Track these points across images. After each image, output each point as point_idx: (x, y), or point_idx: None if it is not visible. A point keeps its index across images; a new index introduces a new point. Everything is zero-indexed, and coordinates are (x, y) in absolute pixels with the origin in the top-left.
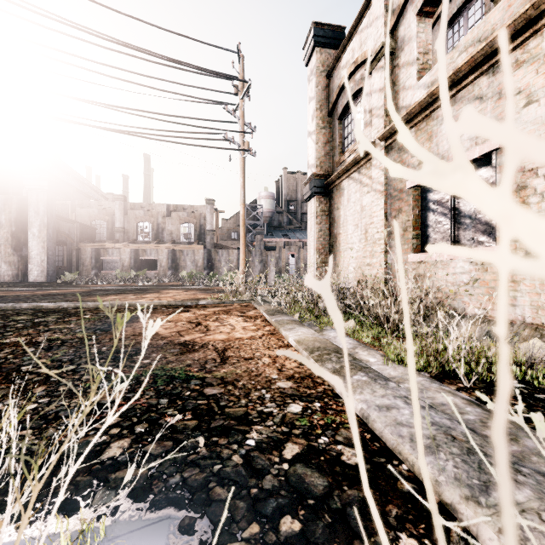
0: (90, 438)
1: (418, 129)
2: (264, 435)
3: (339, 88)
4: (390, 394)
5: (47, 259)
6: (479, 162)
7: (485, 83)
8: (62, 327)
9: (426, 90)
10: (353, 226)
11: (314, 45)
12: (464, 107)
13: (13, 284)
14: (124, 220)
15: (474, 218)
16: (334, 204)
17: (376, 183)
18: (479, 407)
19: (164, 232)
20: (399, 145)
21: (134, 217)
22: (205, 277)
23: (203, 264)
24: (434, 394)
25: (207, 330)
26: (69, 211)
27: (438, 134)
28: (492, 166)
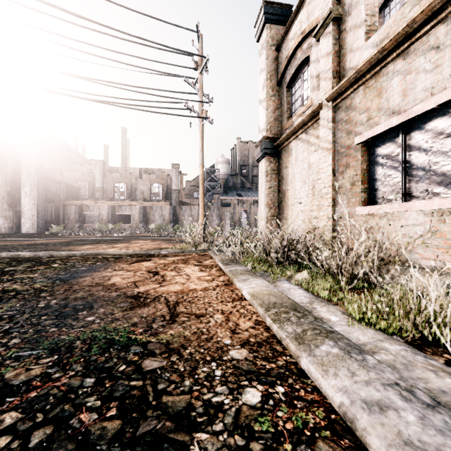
0: None
1: (367, 87)
2: None
3: (287, 58)
4: (376, 380)
5: (37, 214)
6: (434, 113)
7: (443, 32)
8: (26, 276)
9: (374, 49)
10: (301, 182)
11: (265, 22)
12: (418, 59)
13: (7, 235)
14: (103, 182)
15: (428, 170)
16: (282, 164)
17: (324, 141)
18: None
19: (137, 192)
20: (347, 104)
21: (112, 179)
22: (171, 229)
23: (170, 218)
24: (425, 374)
25: (163, 281)
26: (57, 174)
27: (388, 89)
28: None
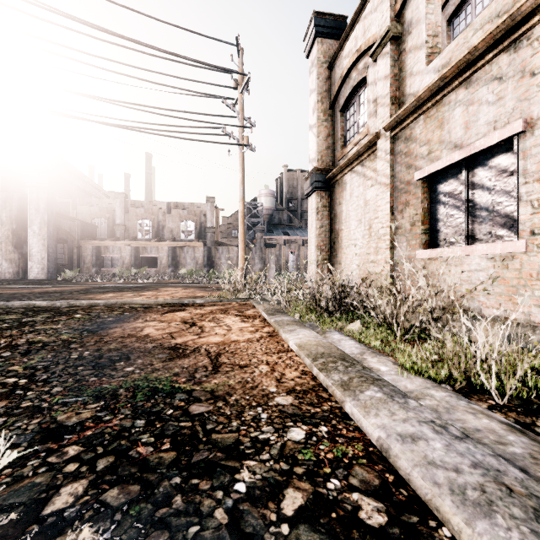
0: (37, 479)
1: (427, 117)
2: (258, 476)
3: (341, 78)
4: (413, 418)
5: (47, 256)
6: (497, 148)
7: (506, 61)
8: (48, 327)
9: (436, 75)
10: (356, 221)
11: (315, 35)
12: (480, 89)
13: (13, 282)
14: (125, 218)
15: (492, 210)
16: (335, 199)
17: (381, 176)
18: (524, 435)
19: (165, 230)
20: (406, 134)
21: (135, 215)
22: (205, 274)
23: (204, 261)
24: (464, 416)
25: (201, 332)
26: (70, 209)
27: (450, 120)
28: (514, 152)
